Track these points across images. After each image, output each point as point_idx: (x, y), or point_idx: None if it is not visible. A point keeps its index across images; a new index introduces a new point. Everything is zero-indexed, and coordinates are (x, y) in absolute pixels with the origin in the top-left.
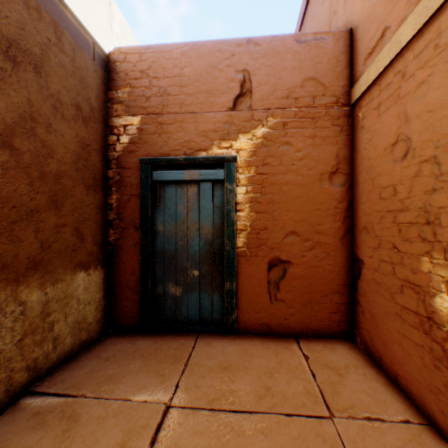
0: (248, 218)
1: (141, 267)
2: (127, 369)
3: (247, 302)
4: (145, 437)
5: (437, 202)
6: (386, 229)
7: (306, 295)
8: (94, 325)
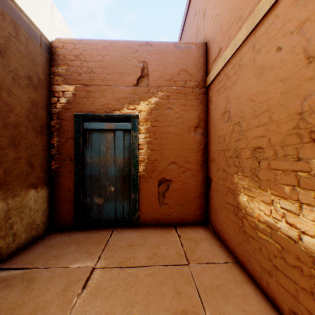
0: (146, 154)
1: (75, 186)
2: (66, 251)
3: (145, 206)
4: (79, 284)
5: (240, 146)
6: (221, 160)
7: (181, 200)
8: (41, 226)
